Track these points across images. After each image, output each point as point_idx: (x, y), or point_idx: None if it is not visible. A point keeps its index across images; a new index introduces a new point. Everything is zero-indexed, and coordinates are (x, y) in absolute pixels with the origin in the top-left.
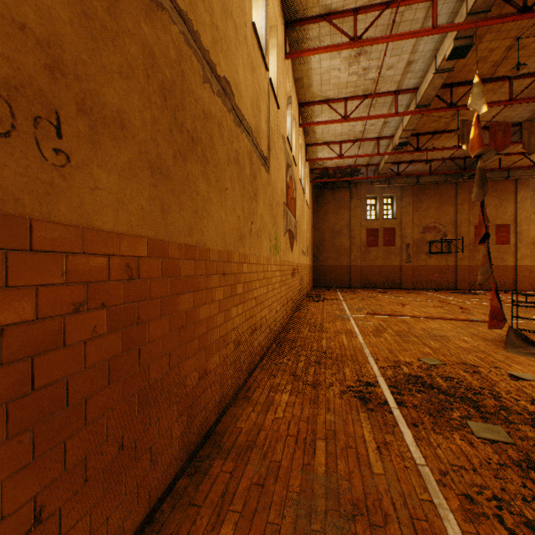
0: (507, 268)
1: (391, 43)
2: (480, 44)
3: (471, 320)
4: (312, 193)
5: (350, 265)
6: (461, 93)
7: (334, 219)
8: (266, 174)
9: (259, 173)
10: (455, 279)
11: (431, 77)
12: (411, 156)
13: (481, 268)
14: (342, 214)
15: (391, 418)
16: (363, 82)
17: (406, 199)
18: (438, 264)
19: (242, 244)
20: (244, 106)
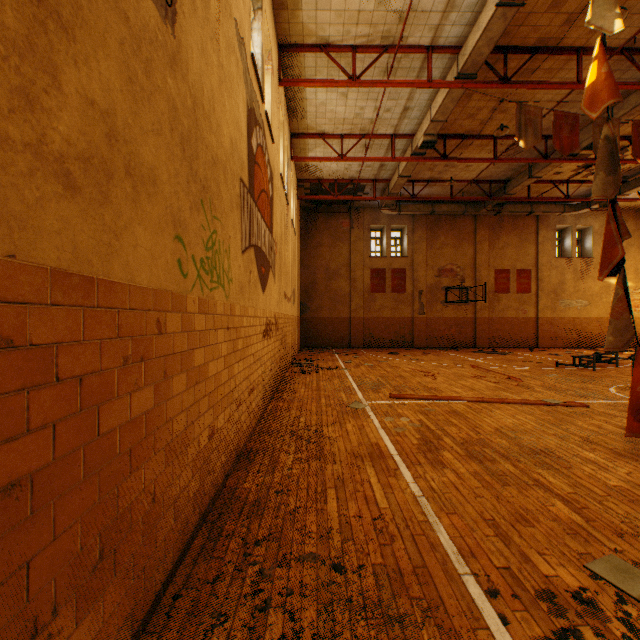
0: (529, 321)
1: None
2: None
3: (549, 403)
4: (300, 217)
5: (351, 317)
6: (512, 69)
7: (330, 255)
8: (151, 4)
9: None
10: (474, 335)
11: (491, 14)
12: (430, 173)
13: (615, 323)
14: (340, 248)
15: None
16: (383, 16)
17: (419, 233)
18: (455, 316)
19: None
20: None
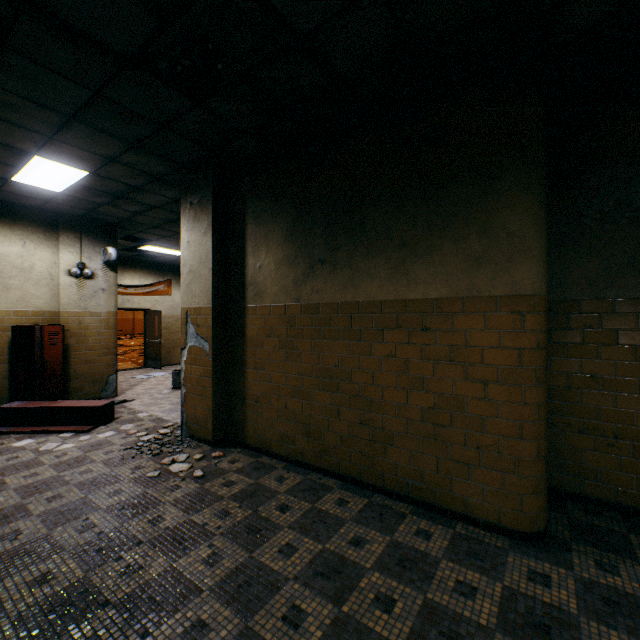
0: (130, 321)
1: None
2: None
3: None
4: None
5: None
6: None
7: None
8: None
9: None
10: None
11: None
12: None
13: None
14: None
15: None
16: None
17: None
18: None
19: None
20: None
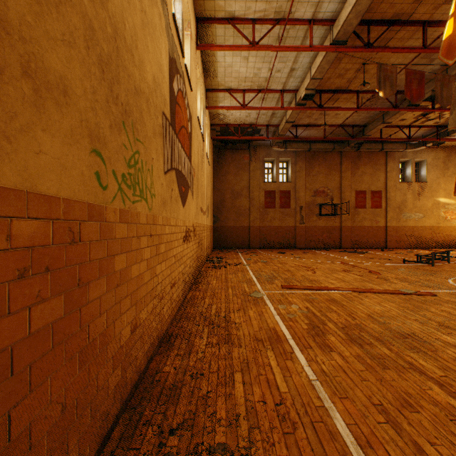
0: (380, 229)
1: None
2: None
3: (405, 293)
4: (213, 153)
5: (250, 226)
6: (373, 38)
7: (235, 180)
8: None
9: None
10: (340, 239)
11: None
12: (309, 119)
13: None
14: (242, 175)
15: None
16: None
17: (300, 164)
18: (326, 225)
19: None
20: None
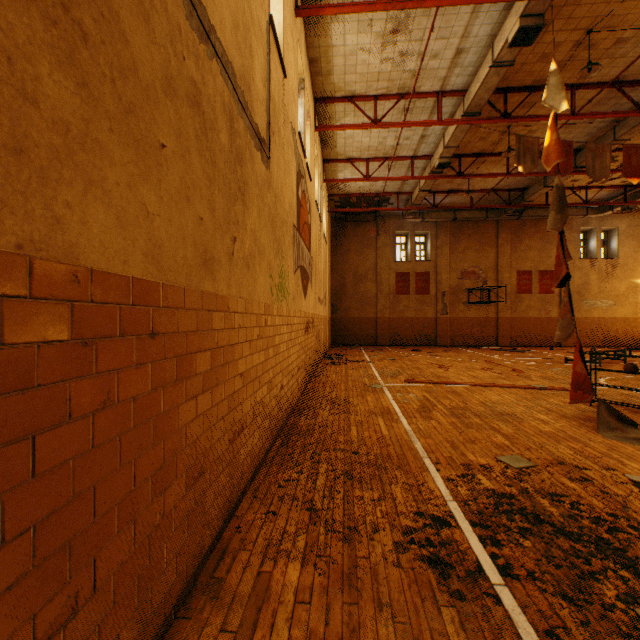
0: (551, 321)
1: (439, 18)
2: (545, 34)
3: (535, 387)
4: (330, 226)
5: (377, 317)
6: (515, 102)
7: (358, 260)
8: (263, 166)
9: (250, 158)
10: (496, 334)
11: (486, 72)
12: (450, 185)
13: (561, 321)
14: (367, 254)
15: (504, 619)
16: (399, 74)
17: (442, 238)
18: (477, 316)
19: (209, 274)
20: (215, 11)
